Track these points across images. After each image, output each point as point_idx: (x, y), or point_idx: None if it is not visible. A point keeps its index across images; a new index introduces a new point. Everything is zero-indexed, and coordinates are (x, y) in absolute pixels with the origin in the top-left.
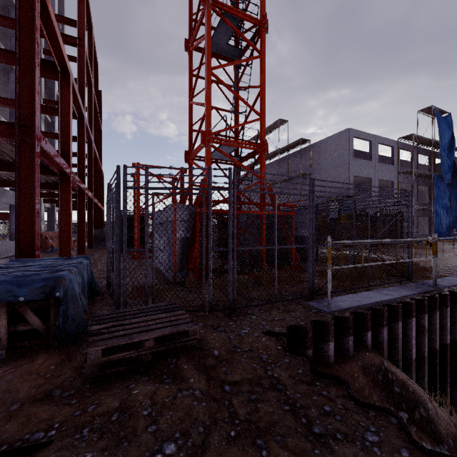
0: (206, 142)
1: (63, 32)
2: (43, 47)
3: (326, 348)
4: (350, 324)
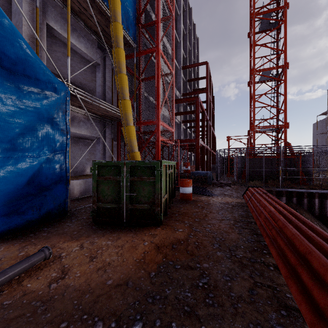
0: (252, 129)
1: (198, 73)
2: (192, 89)
3: None
4: (283, 193)
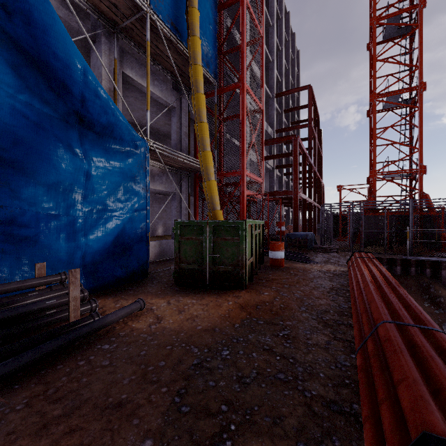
0: (372, 176)
1: (299, 98)
2: (290, 121)
3: (396, 268)
4: (412, 262)
